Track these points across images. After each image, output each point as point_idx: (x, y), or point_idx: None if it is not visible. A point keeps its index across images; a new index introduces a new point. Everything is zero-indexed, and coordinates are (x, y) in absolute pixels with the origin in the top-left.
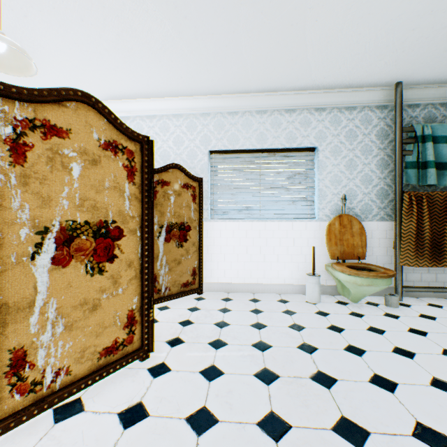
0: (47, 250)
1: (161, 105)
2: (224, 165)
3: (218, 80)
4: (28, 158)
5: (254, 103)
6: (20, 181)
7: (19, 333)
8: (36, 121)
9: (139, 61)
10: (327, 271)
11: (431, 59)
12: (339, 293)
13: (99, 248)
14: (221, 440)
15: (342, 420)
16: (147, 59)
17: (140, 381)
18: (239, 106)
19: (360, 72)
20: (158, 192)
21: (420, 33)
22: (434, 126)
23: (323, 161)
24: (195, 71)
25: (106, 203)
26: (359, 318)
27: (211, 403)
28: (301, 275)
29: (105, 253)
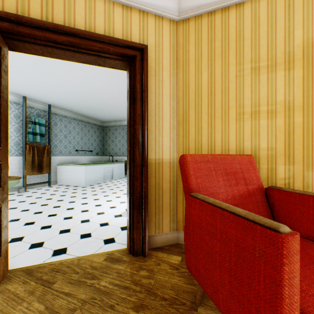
0: None
1: None
2: None
3: None
4: None
5: None
6: None
7: None
8: None
9: None
10: None
11: (37, 96)
12: None
13: None
14: None
15: None
16: None
17: None
18: None
19: None
20: None
21: (31, 88)
22: (40, 119)
23: None
24: None
25: None
26: None
27: None
28: None
29: None
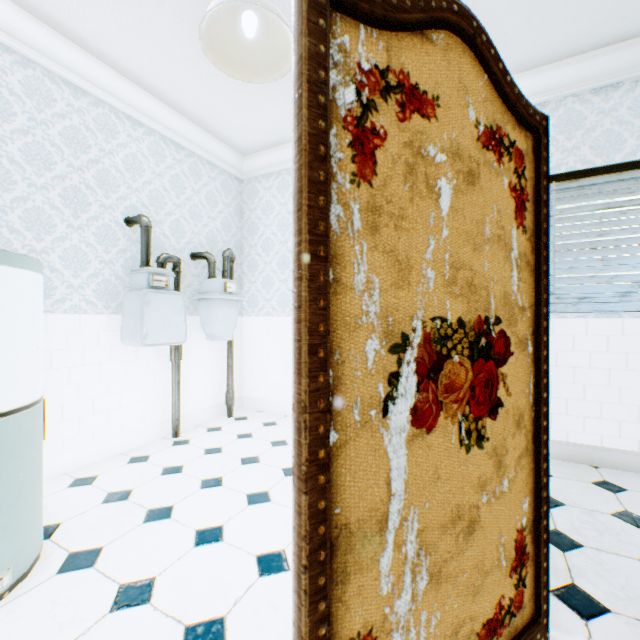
0: (404, 390)
1: None
2: (580, 201)
3: (591, 16)
4: (377, 165)
5: None
6: (365, 221)
7: (363, 596)
8: (388, 74)
9: None
10: None
11: None
12: None
13: (475, 385)
14: None
15: None
16: None
17: None
18: (624, 68)
19: None
20: None
21: None
22: None
23: None
24: (544, 7)
25: (485, 276)
26: None
27: None
28: None
29: (483, 396)
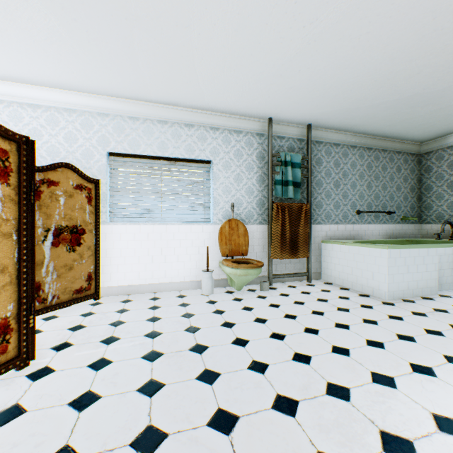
0: None
1: (49, 95)
2: (125, 168)
3: (117, 84)
4: None
5: (156, 112)
6: None
7: None
8: None
9: (17, 44)
10: (220, 267)
11: (288, 107)
12: (229, 285)
13: None
14: (102, 409)
15: (205, 371)
16: (27, 44)
17: (17, 387)
18: (140, 113)
19: (242, 105)
20: (43, 192)
21: (277, 87)
22: (292, 155)
23: (217, 173)
24: (90, 71)
25: None
26: (239, 301)
27: (97, 386)
28: (199, 272)
29: None
